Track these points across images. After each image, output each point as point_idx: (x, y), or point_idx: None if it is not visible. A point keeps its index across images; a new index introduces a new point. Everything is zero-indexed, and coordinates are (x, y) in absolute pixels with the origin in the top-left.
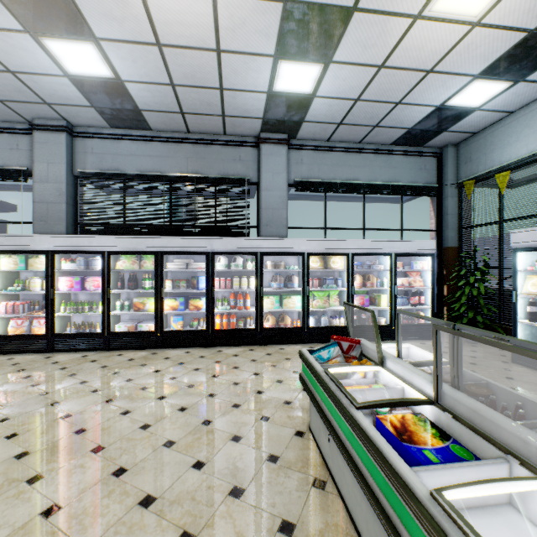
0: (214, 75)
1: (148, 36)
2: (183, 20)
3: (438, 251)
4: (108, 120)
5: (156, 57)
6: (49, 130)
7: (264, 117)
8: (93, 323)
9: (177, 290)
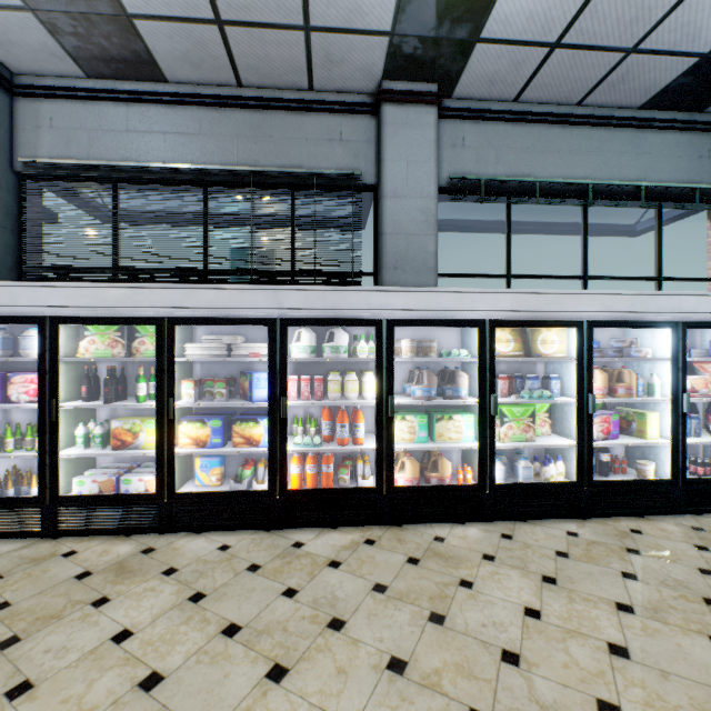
0: None
1: None
2: None
3: None
4: (74, 53)
5: None
6: None
7: (395, 28)
8: (25, 474)
9: (205, 404)
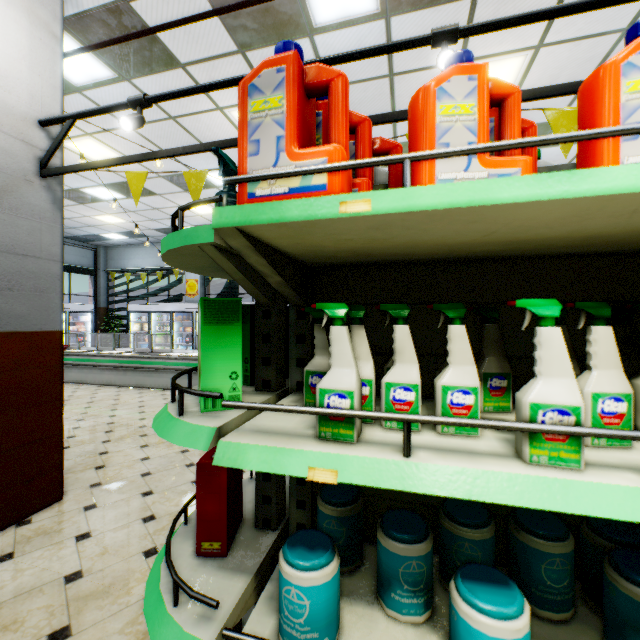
0: None
1: None
2: None
3: (95, 309)
4: None
5: None
6: None
7: None
8: None
9: None
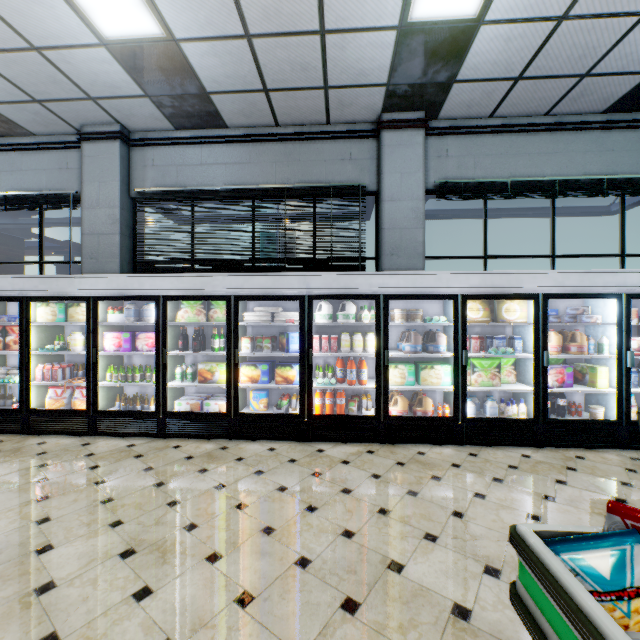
0: (310, 4)
1: None
2: None
3: None
4: (170, 117)
5: None
6: (100, 138)
7: (390, 81)
8: (146, 397)
9: (257, 353)
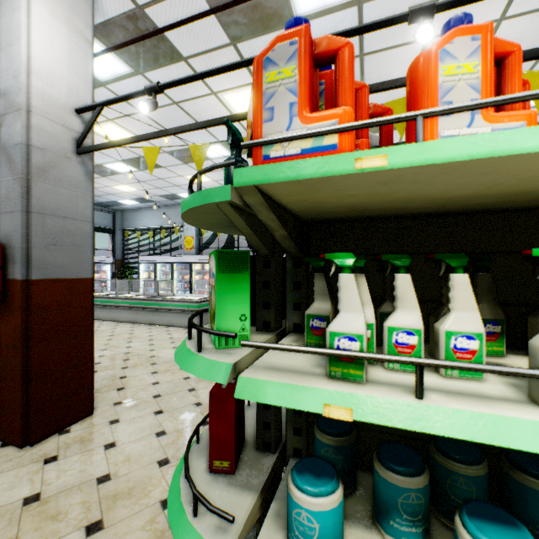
0: None
1: None
2: None
3: (114, 261)
4: None
5: None
6: None
7: None
8: None
9: None
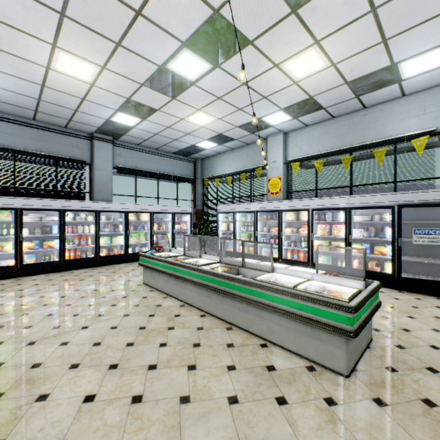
0: (74, 105)
1: (38, 81)
2: (68, 85)
3: (194, 211)
4: None
5: (36, 88)
6: None
7: (100, 127)
8: None
9: (35, 235)
